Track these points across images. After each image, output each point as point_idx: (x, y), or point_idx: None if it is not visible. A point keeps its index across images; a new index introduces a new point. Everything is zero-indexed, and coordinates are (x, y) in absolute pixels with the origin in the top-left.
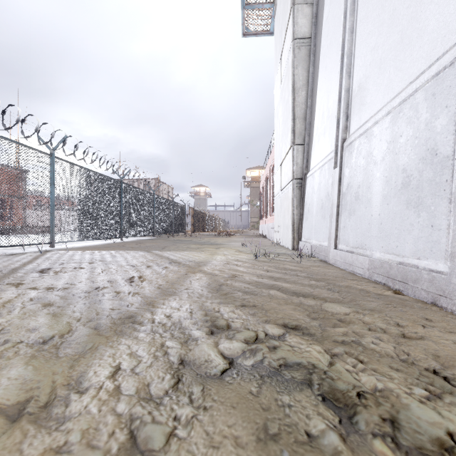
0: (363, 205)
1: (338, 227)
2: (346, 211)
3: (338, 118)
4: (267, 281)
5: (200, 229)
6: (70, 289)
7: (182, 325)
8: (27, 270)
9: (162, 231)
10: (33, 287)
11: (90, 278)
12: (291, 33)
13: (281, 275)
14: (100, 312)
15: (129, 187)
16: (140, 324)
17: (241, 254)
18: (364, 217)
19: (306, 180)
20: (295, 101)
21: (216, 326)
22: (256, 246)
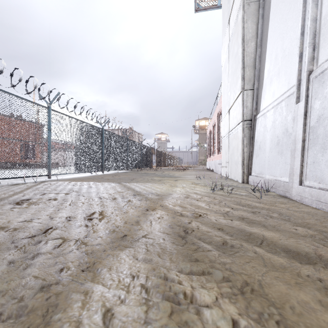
0: None
1: (304, 163)
2: (317, 146)
3: (301, 52)
4: (239, 224)
5: (161, 165)
6: (18, 231)
7: None
8: (8, 201)
9: (134, 166)
10: None
11: (52, 214)
12: None
13: (250, 215)
14: (12, 289)
15: (108, 133)
16: None
17: (198, 186)
18: None
19: (255, 121)
20: (245, 51)
21: None
22: (212, 181)
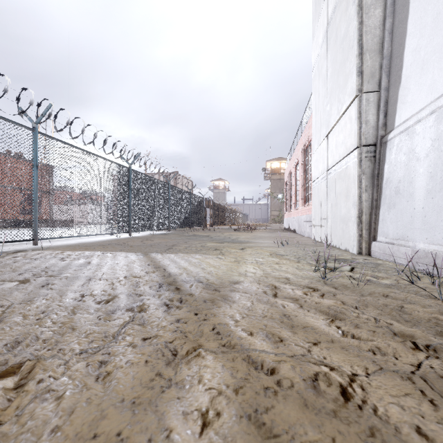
0: None
1: None
2: None
3: None
4: None
5: (219, 223)
6: None
7: None
8: None
9: (178, 224)
10: None
11: None
12: None
13: None
14: None
15: (139, 175)
16: None
17: (284, 262)
18: None
19: (384, 145)
20: (363, 26)
21: None
22: (319, 254)
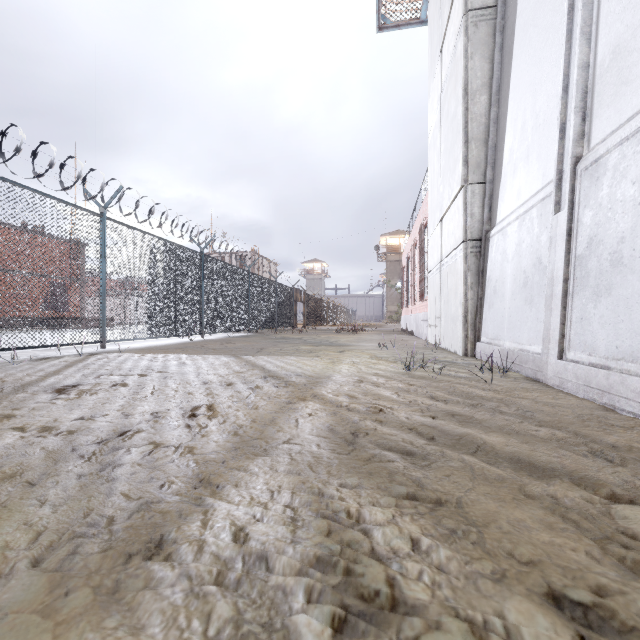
0: (634, 276)
1: (567, 319)
2: (587, 290)
3: (563, 122)
4: (445, 424)
5: (314, 322)
6: (77, 434)
7: (269, 579)
8: (40, 388)
9: (261, 324)
10: (20, 426)
11: (126, 408)
12: (462, 2)
13: (467, 410)
14: (95, 507)
15: (213, 262)
16: (168, 560)
17: (381, 362)
18: (639, 299)
19: (488, 241)
20: (469, 112)
21: (359, 590)
22: (407, 352)
